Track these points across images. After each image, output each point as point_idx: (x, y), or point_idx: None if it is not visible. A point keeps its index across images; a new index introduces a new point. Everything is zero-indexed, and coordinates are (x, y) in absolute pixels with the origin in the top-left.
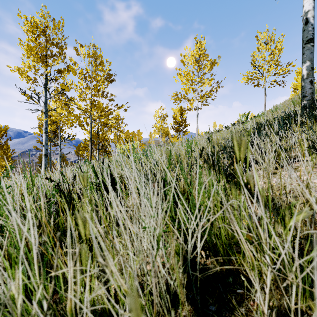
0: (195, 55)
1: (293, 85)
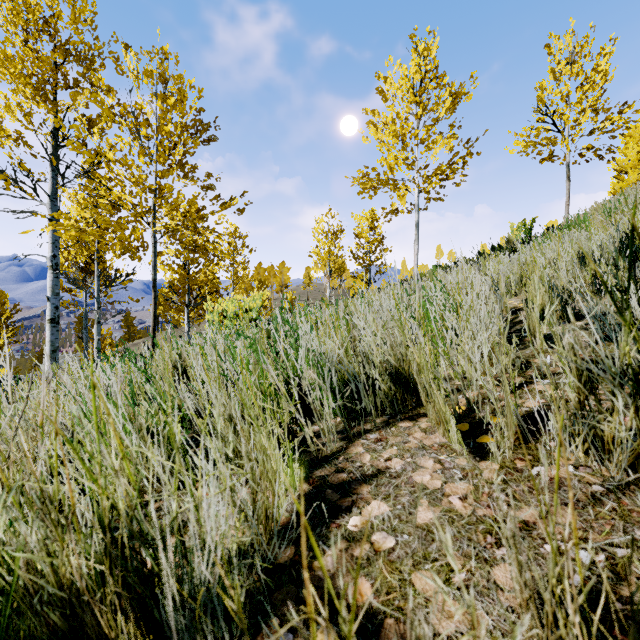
0: (412, 76)
1: (617, 163)
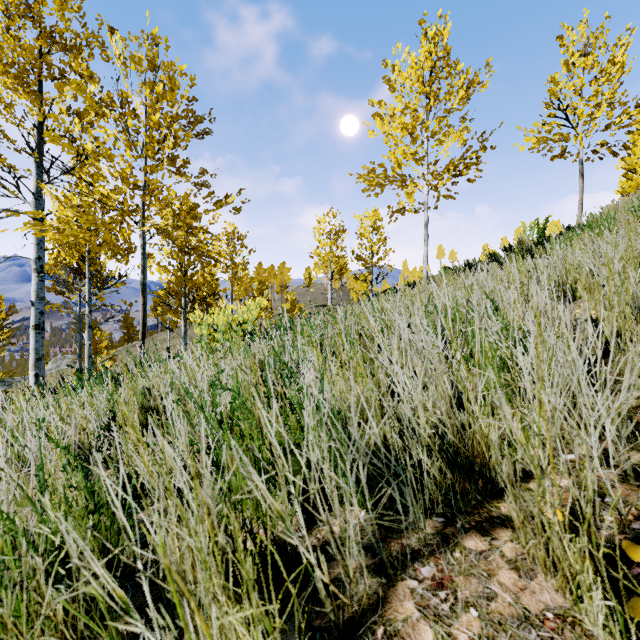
0: (421, 64)
1: (626, 162)
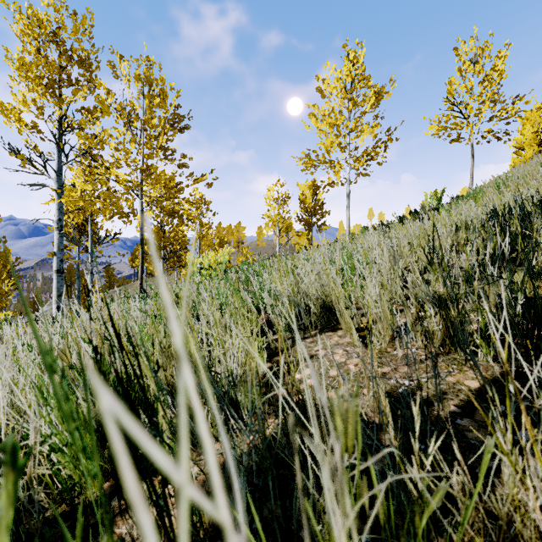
0: (344, 78)
1: (516, 142)
